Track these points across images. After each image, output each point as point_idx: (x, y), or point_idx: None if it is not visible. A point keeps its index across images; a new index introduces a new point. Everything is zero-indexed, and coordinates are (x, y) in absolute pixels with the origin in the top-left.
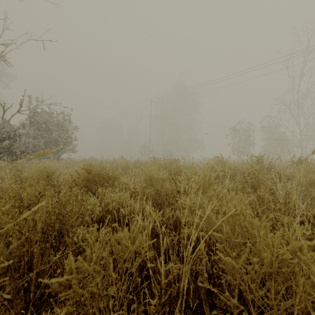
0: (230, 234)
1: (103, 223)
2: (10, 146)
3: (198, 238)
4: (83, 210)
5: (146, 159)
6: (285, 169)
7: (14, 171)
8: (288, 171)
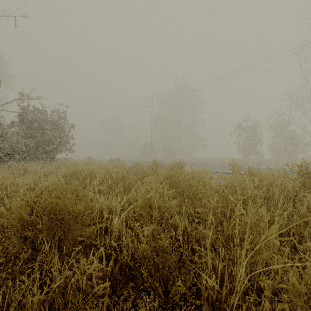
0: None
1: None
2: None
3: None
4: None
5: (148, 158)
6: None
7: None
8: None
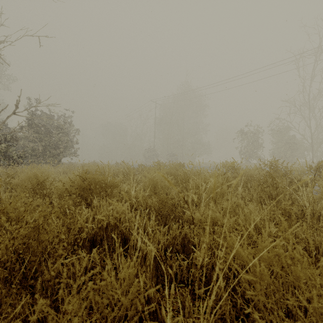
0: (265, 275)
1: (96, 242)
2: (7, 150)
3: (212, 265)
4: (72, 227)
5: (151, 163)
6: (301, 174)
7: (4, 177)
8: (306, 177)
